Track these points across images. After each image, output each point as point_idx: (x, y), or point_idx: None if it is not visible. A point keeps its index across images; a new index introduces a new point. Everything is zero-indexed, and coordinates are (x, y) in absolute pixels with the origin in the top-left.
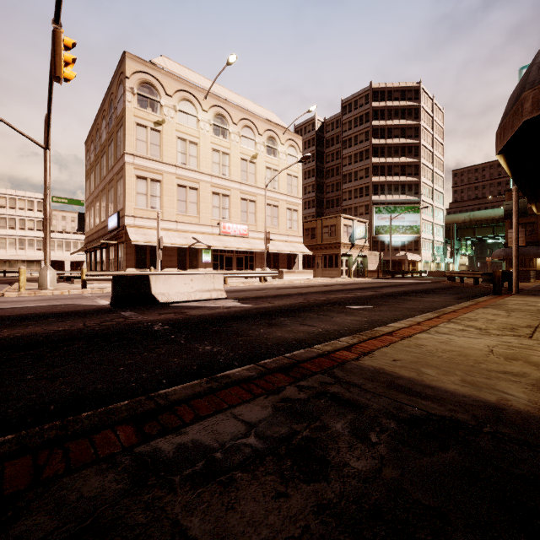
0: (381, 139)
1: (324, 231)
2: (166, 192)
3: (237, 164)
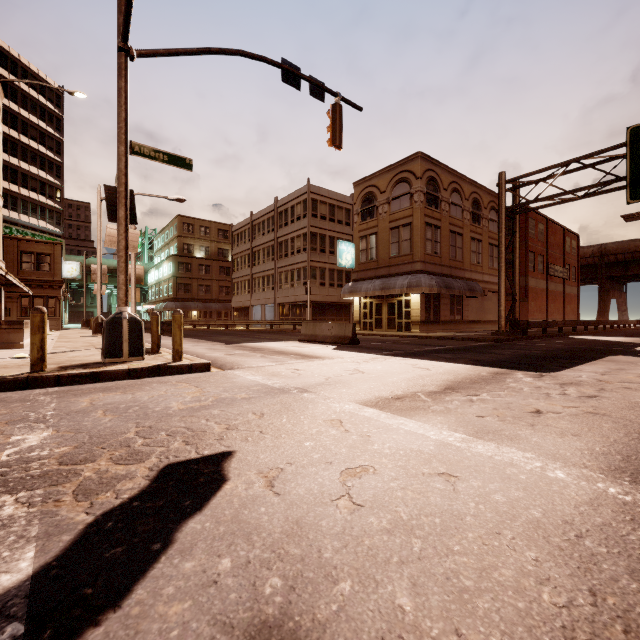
0: (13, 130)
1: (23, 259)
2: None
3: None
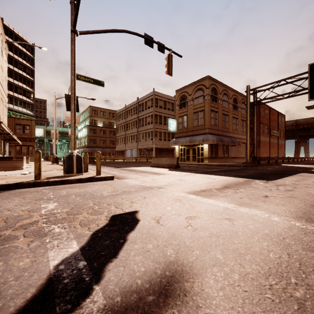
0: (11, 65)
1: (17, 127)
2: None
3: None
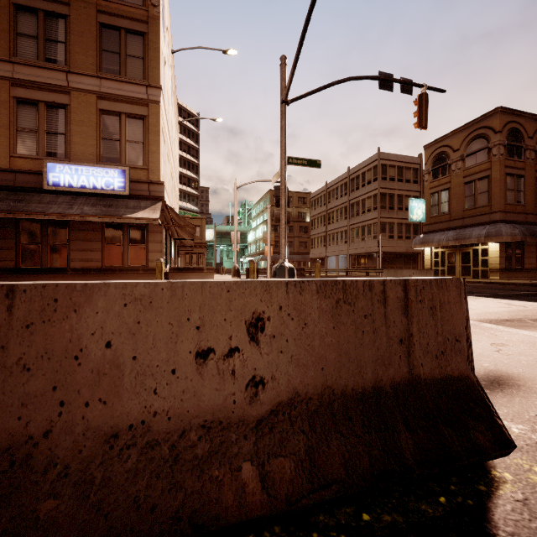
0: None
1: None
2: (165, 160)
3: (173, 144)
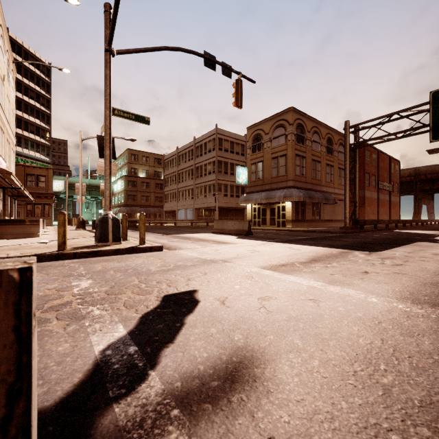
0: (19, 92)
1: (28, 179)
2: None
3: None
